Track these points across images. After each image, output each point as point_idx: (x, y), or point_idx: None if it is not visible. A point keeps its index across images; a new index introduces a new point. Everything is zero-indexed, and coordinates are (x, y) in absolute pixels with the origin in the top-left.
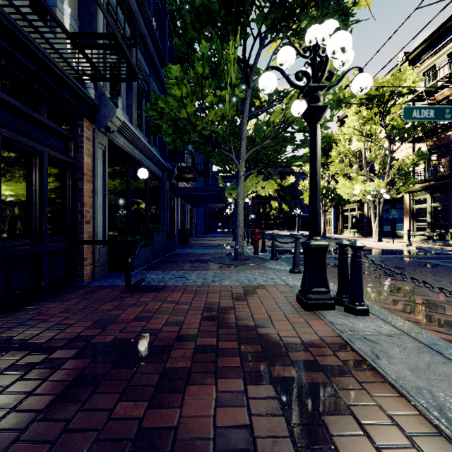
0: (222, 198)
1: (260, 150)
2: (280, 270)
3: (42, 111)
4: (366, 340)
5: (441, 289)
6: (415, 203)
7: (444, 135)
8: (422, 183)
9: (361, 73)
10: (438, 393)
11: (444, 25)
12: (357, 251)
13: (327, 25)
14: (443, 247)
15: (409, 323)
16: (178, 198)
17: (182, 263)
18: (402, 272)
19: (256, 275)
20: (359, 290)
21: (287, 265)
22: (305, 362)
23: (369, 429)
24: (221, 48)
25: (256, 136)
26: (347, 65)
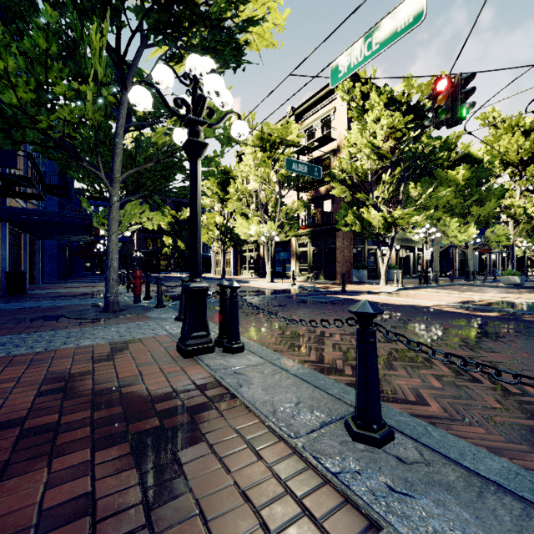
0: (89, 228)
1: (144, 173)
2: (165, 319)
3: None
4: (236, 374)
5: (285, 318)
6: (299, 246)
7: (318, 189)
8: (304, 229)
9: (240, 120)
10: (277, 401)
11: (318, 94)
12: (234, 292)
13: (204, 61)
14: (316, 285)
15: (273, 352)
16: (4, 223)
17: (10, 324)
18: (283, 309)
19: (133, 328)
20: (236, 329)
21: (174, 313)
22: (172, 409)
23: (219, 448)
24: (82, 23)
25: (138, 154)
26: (227, 107)
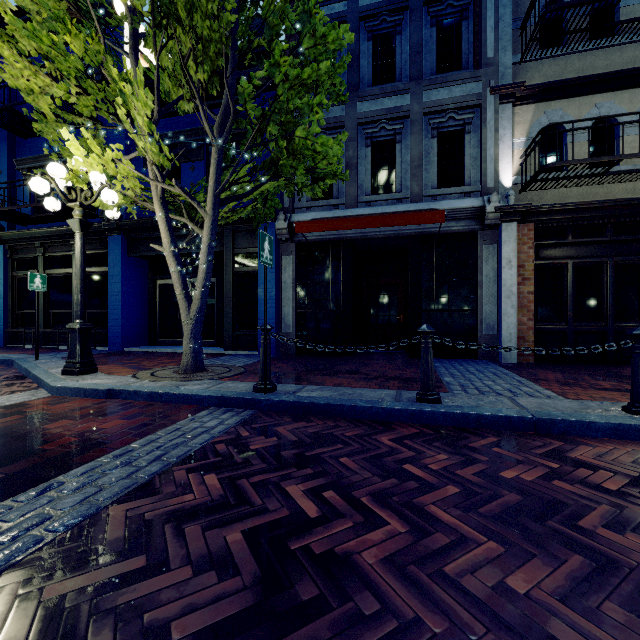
0: None
1: None
2: None
3: None
4: None
5: None
6: None
7: None
8: None
9: None
10: None
11: None
12: None
13: None
14: None
15: None
16: None
17: None
18: None
19: None
20: None
21: None
22: None
23: None
24: None
25: None
26: None
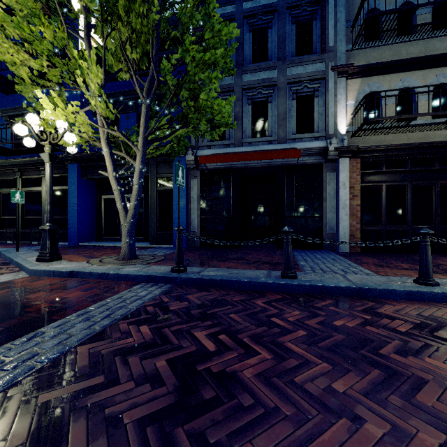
0: None
1: None
2: None
3: (435, 164)
4: None
5: None
6: None
7: None
8: None
9: None
10: None
11: None
12: None
13: None
14: None
15: None
16: None
17: None
18: None
19: None
20: None
21: None
22: None
23: None
24: None
25: None
26: None
